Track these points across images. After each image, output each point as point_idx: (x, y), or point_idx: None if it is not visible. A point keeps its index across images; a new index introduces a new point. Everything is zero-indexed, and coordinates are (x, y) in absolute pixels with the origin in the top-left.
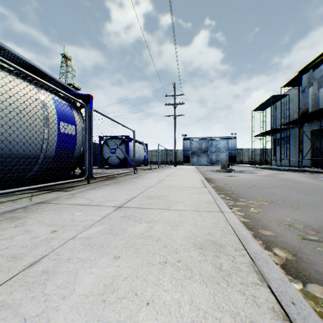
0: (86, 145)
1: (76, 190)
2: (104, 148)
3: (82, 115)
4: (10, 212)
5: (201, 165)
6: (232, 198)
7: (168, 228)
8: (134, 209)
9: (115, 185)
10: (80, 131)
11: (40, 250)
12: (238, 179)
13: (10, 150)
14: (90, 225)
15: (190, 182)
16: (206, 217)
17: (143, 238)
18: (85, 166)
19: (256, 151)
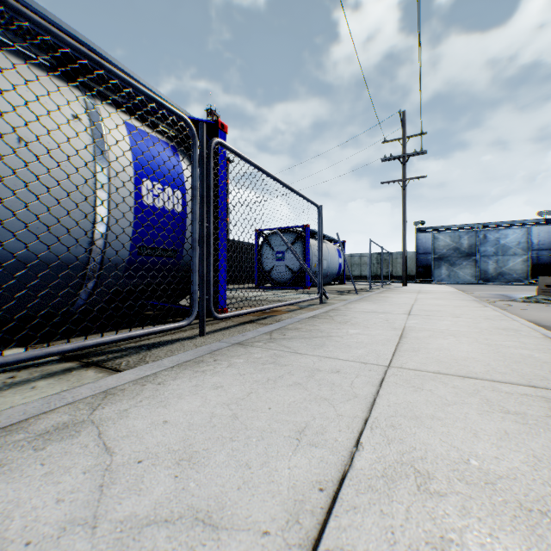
0: (194, 231)
1: (142, 367)
2: (263, 251)
3: None
4: None
5: (458, 283)
6: None
7: None
8: None
9: (267, 348)
10: None
11: None
12: None
13: None
14: None
15: (523, 350)
16: None
17: None
18: (192, 288)
19: None
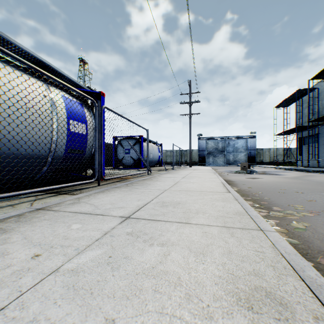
0: (96, 144)
1: (83, 193)
2: (118, 149)
3: (93, 114)
4: (0, 221)
5: (217, 165)
6: (263, 206)
7: (191, 258)
8: (145, 221)
9: (127, 188)
10: (91, 130)
11: (1, 293)
12: (263, 182)
13: (9, 149)
14: (85, 246)
15: (209, 185)
16: (242, 239)
17: (154, 278)
18: (95, 167)
19: (278, 150)
